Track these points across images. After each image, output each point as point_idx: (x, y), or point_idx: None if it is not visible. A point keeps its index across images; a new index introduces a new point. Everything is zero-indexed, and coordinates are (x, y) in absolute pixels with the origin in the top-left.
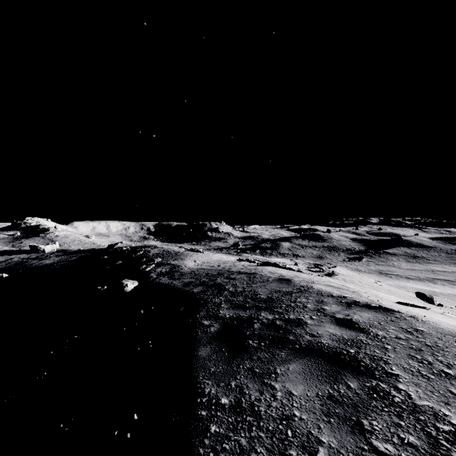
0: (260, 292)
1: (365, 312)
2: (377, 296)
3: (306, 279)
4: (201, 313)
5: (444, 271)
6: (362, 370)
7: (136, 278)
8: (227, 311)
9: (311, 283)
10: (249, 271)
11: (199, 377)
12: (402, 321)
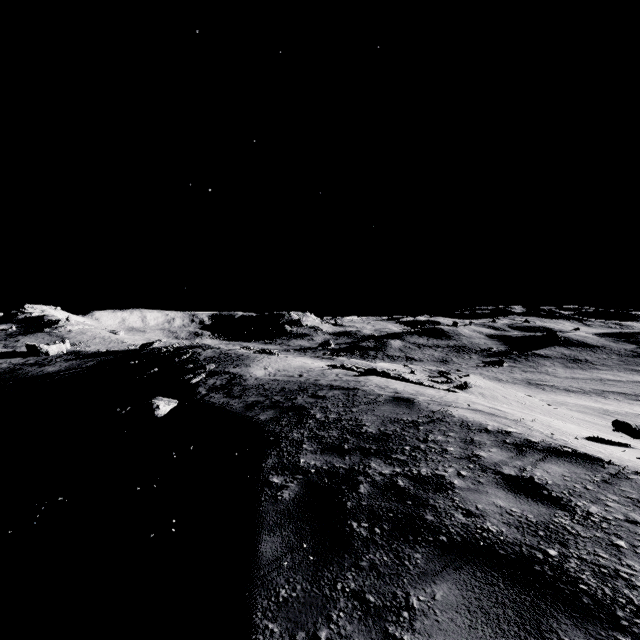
0: (366, 422)
1: (551, 463)
2: (551, 426)
3: (436, 398)
4: (268, 460)
5: (617, 380)
6: (587, 604)
7: (176, 395)
8: (313, 456)
9: (449, 408)
10: (345, 384)
11: (256, 614)
12: (626, 483)
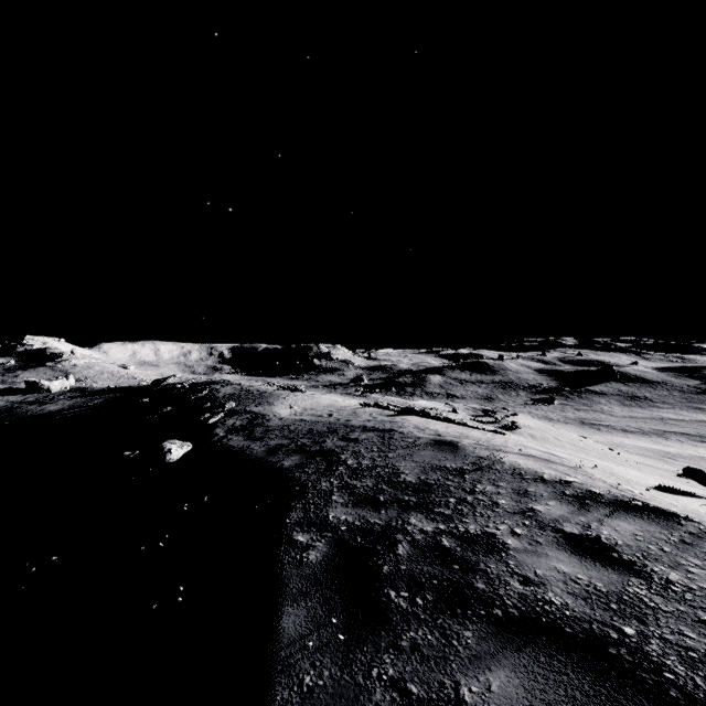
0: (404, 469)
1: (620, 519)
2: (613, 473)
3: (483, 442)
4: (293, 513)
5: (679, 419)
6: (675, 698)
7: (191, 437)
8: (343, 510)
9: (499, 454)
10: (380, 425)
11: None
12: None
